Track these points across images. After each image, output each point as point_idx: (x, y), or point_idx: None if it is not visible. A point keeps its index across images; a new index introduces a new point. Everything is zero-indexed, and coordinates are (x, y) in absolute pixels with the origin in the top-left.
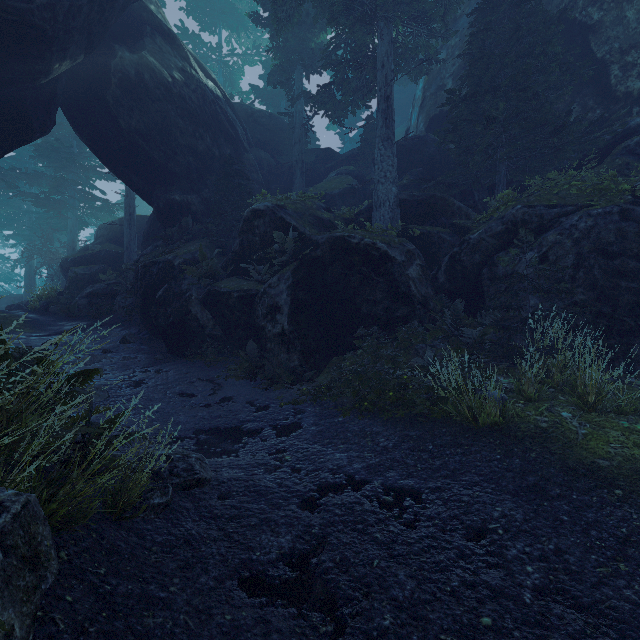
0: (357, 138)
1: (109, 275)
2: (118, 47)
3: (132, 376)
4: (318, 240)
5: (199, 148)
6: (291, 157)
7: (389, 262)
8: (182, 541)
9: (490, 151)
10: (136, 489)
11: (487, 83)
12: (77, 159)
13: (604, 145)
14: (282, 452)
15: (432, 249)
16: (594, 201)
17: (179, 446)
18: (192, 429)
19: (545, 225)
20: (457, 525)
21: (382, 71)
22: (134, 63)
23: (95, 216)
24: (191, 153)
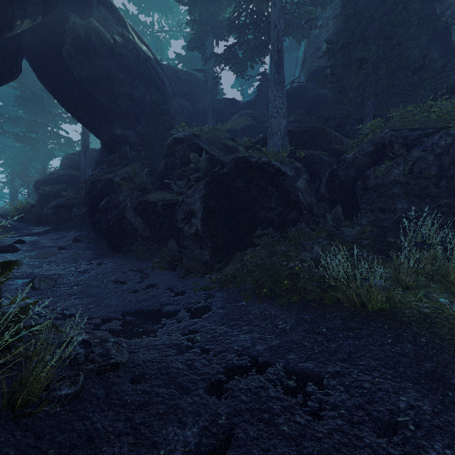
0: (253, 94)
1: (69, 192)
2: (71, 14)
3: (78, 267)
4: (225, 160)
5: (135, 95)
6: (205, 105)
7: (282, 176)
8: (84, 438)
9: (361, 89)
10: (35, 385)
11: (358, 36)
12: (48, 108)
13: (451, 84)
14: (194, 333)
15: (314, 167)
16: (451, 124)
17: (107, 327)
18: (121, 311)
19: (409, 145)
20: (364, 416)
21: (275, 30)
22: (84, 27)
23: (61, 150)
24: (129, 99)
